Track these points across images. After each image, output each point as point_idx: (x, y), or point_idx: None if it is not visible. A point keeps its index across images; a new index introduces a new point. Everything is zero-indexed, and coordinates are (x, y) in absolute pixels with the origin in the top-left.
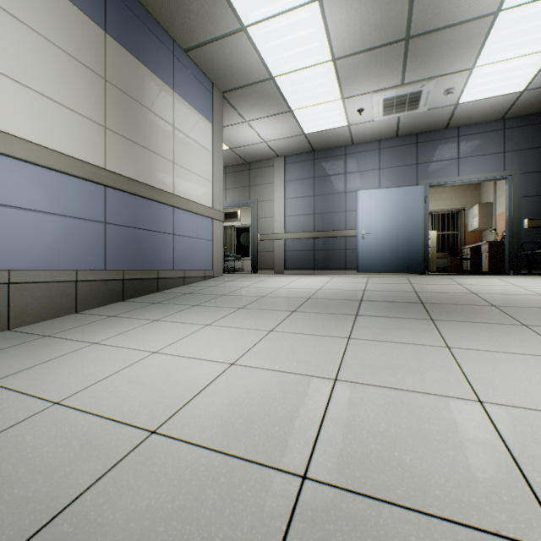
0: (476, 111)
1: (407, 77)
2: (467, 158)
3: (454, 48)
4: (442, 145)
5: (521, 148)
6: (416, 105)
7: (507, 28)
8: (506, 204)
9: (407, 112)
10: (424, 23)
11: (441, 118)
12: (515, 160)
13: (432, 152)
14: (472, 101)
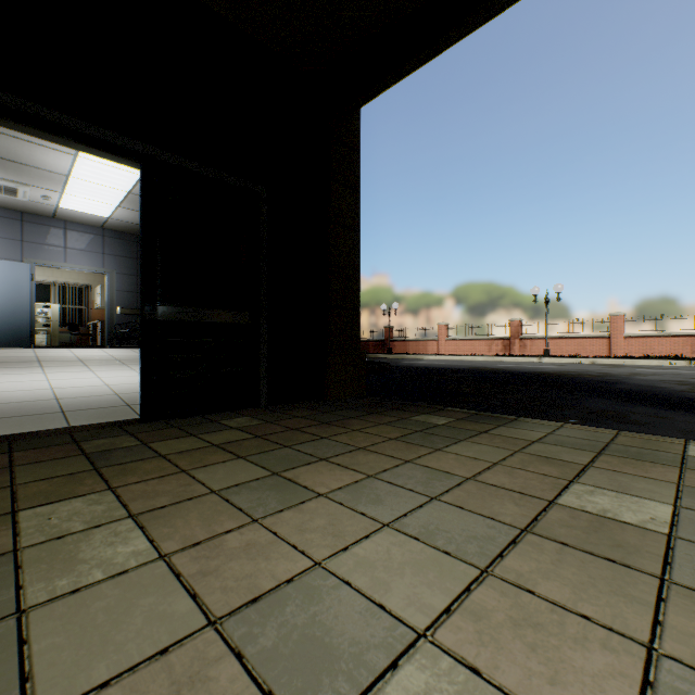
0: (78, 216)
1: (1, 175)
2: (74, 250)
3: (42, 178)
4: (51, 232)
5: (117, 254)
6: (15, 194)
7: (80, 185)
8: (107, 294)
9: (6, 195)
10: (10, 156)
11: (47, 210)
12: (112, 262)
13: (40, 235)
14: (72, 210)
